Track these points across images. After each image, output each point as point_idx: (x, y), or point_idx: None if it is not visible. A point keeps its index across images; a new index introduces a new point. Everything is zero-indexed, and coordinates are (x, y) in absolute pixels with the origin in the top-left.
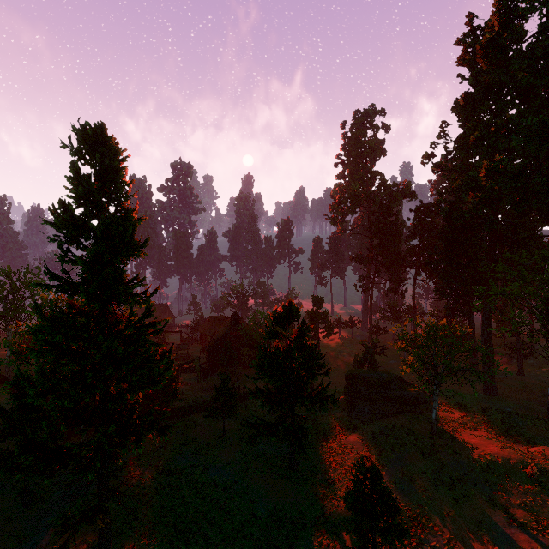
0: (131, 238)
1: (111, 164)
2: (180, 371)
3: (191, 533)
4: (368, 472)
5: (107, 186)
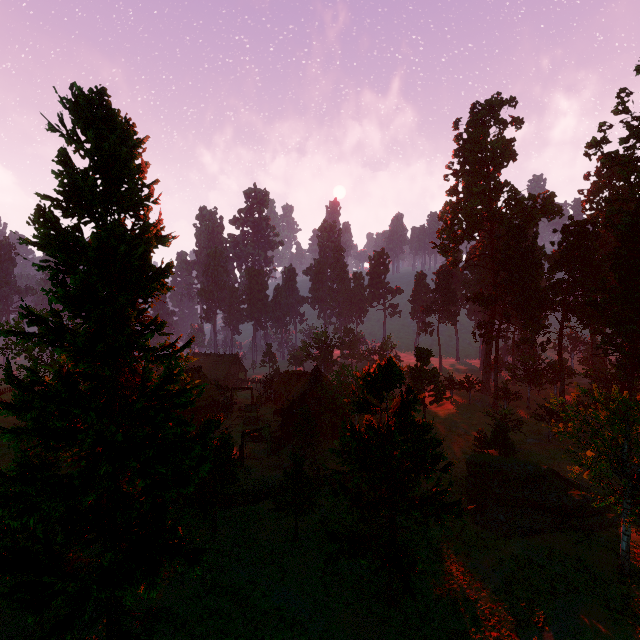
0: (146, 263)
1: (116, 151)
2: (247, 439)
3: None
4: None
5: (115, 187)
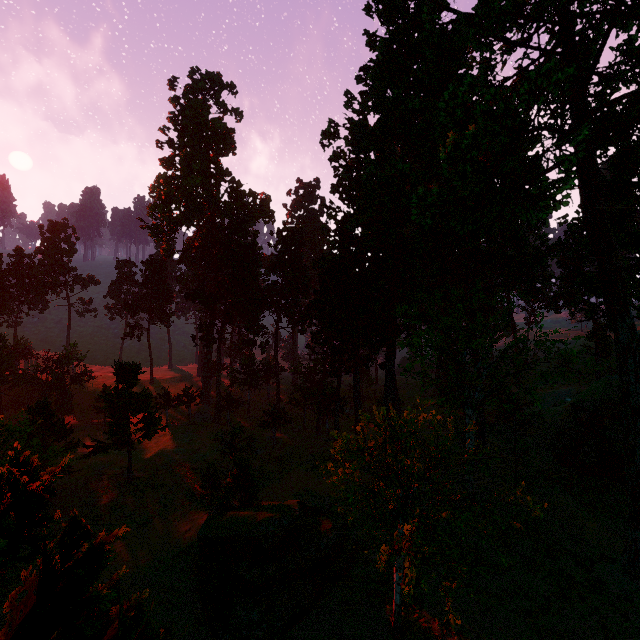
0: None
1: None
2: None
3: None
4: None
5: None
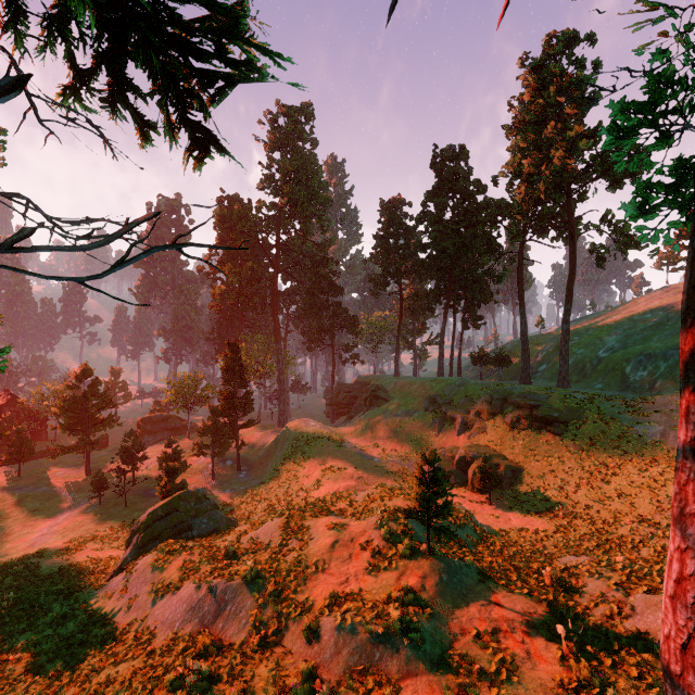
0: None
1: None
2: None
3: (8, 511)
4: (130, 435)
5: None
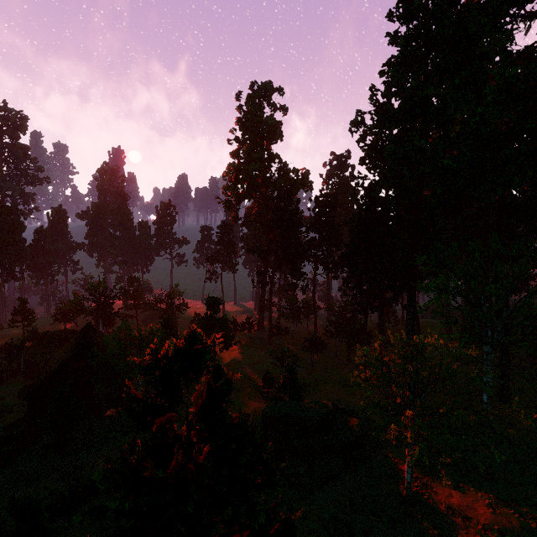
0: None
1: None
2: None
3: None
4: None
5: None
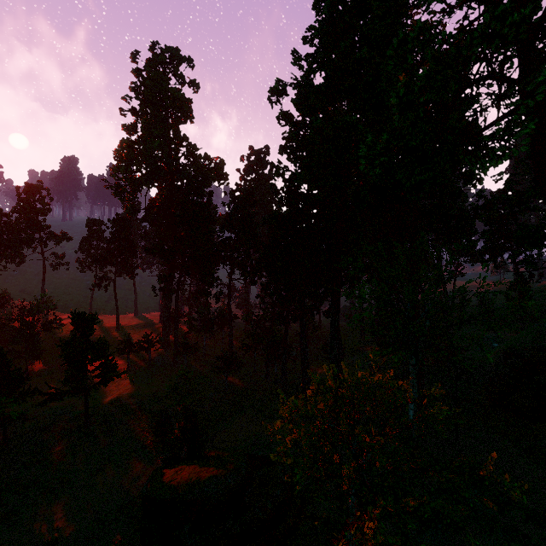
0: None
1: None
2: None
3: None
4: None
5: None
